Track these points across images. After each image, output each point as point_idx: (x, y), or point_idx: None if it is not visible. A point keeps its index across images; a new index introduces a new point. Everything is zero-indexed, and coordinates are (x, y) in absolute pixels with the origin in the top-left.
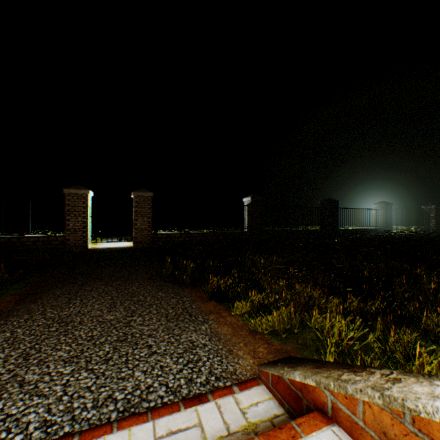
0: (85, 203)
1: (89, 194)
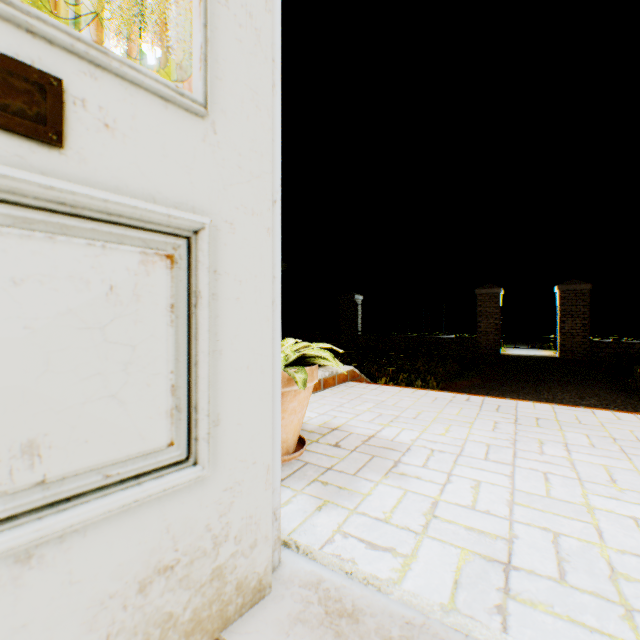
0: (496, 303)
1: (499, 292)
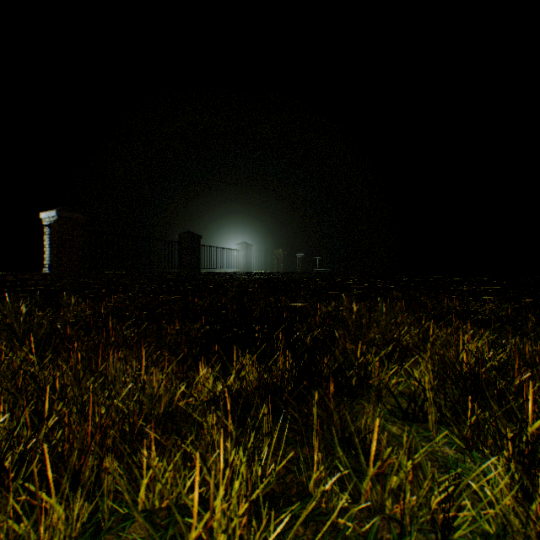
0: None
1: None
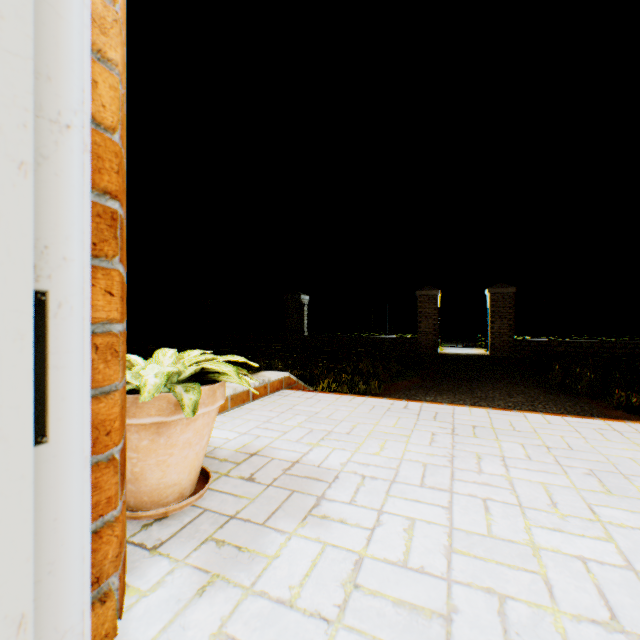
0: (434, 304)
1: (438, 294)
